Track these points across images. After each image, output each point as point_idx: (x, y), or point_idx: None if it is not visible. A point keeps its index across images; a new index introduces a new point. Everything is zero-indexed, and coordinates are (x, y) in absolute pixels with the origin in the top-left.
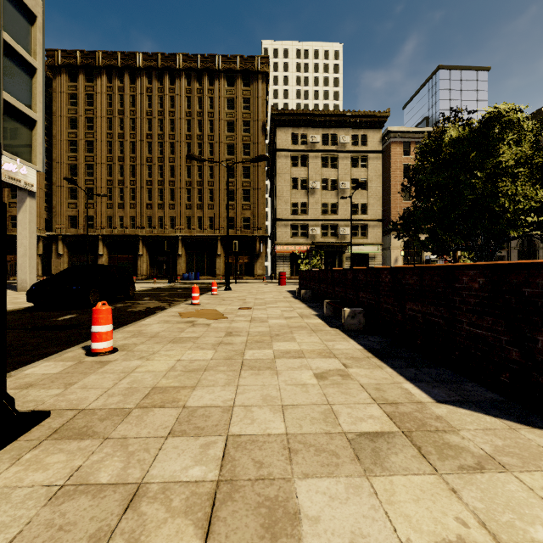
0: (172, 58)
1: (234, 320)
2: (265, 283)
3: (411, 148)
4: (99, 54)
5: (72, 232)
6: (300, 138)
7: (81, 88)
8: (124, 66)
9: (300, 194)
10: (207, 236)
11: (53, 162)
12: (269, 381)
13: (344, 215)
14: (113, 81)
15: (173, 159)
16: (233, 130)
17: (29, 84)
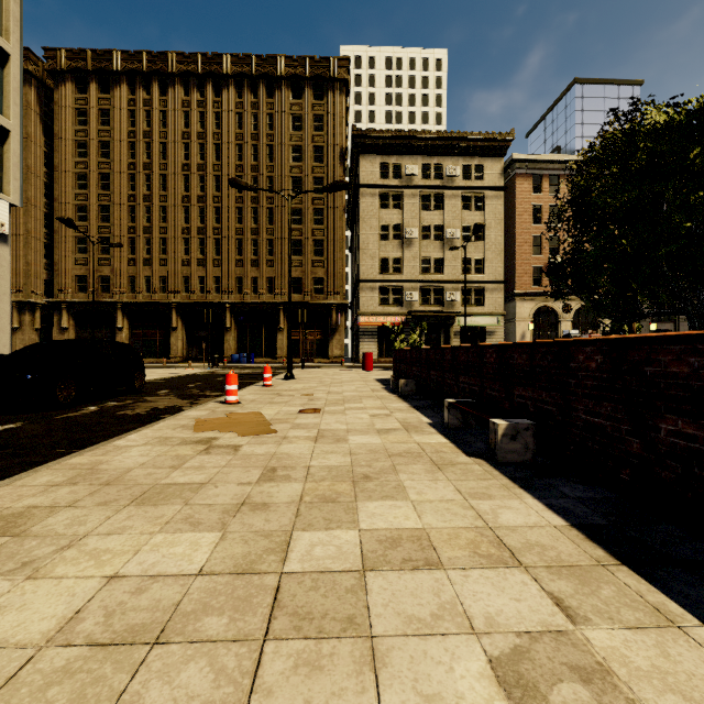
0: (217, 60)
1: (287, 436)
2: (345, 368)
3: (543, 183)
4: (117, 55)
5: (81, 298)
6: (392, 170)
7: (93, 101)
8: (151, 71)
9: (392, 246)
10: (265, 303)
11: (55, 202)
12: None
13: (452, 275)
14: (136, 92)
15: (218, 199)
16: (301, 158)
17: None
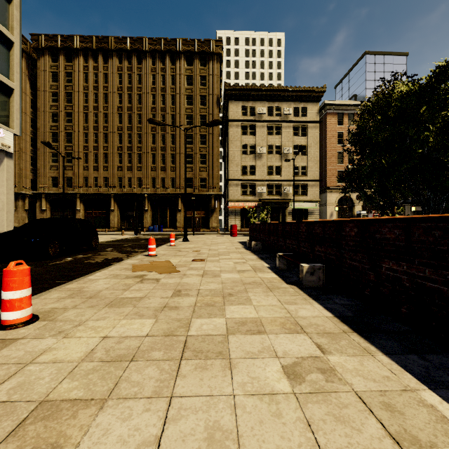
0: (139, 41)
1: (186, 274)
2: (219, 235)
3: (344, 118)
4: (77, 38)
5: (54, 191)
6: (249, 110)
7: (62, 67)
8: (98, 48)
9: (249, 158)
10: (169, 194)
11: (38, 131)
12: (219, 385)
13: (287, 176)
14: (89, 61)
15: (140, 128)
16: (192, 103)
17: (6, 56)
